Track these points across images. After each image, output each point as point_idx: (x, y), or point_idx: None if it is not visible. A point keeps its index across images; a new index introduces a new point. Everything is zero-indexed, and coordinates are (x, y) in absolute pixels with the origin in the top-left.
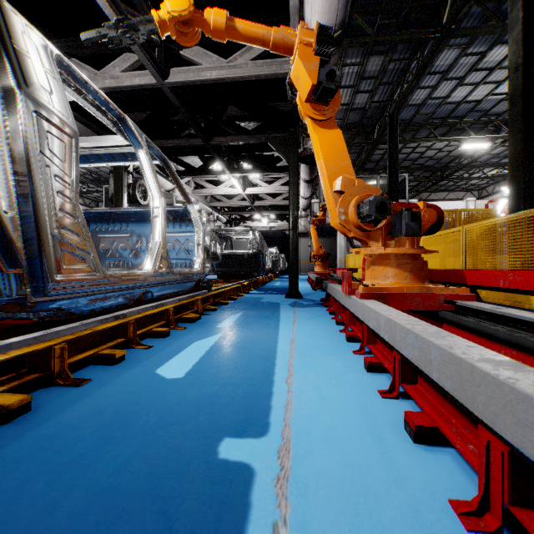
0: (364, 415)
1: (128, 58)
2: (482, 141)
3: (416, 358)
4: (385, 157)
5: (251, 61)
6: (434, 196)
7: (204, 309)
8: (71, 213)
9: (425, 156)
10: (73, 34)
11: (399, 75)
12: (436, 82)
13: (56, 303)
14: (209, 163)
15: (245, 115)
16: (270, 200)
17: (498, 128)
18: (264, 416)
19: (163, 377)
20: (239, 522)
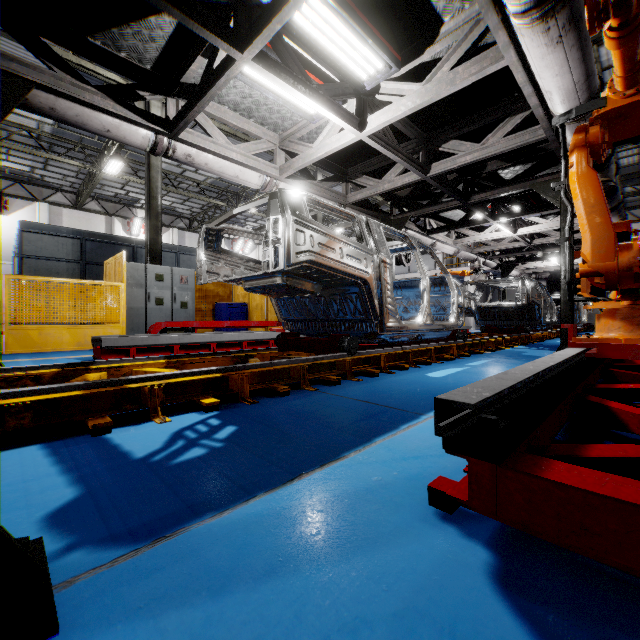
0: None
1: (400, 165)
2: None
3: None
4: None
5: (503, 138)
6: None
7: (459, 355)
8: (391, 297)
9: None
10: (365, 160)
11: None
12: None
13: (383, 336)
14: (469, 214)
15: (507, 166)
16: (556, 236)
17: None
18: None
19: (429, 376)
20: None
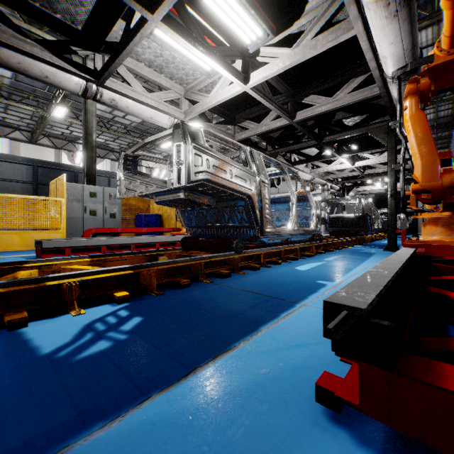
0: None
1: (273, 113)
2: None
3: None
4: None
5: (348, 94)
6: None
7: (316, 253)
8: (268, 209)
9: None
10: (248, 109)
11: None
12: None
13: (263, 239)
14: (322, 151)
15: (349, 116)
16: (381, 168)
17: None
18: (335, 280)
19: (298, 269)
20: (320, 287)
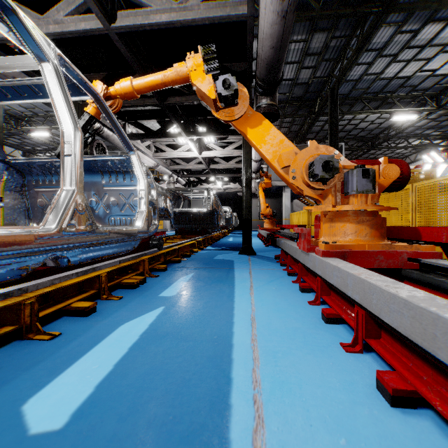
0: None
1: (72, 3)
2: (410, 113)
3: None
4: (324, 128)
5: (203, 3)
6: None
7: (153, 269)
8: None
9: (358, 127)
10: None
11: (339, 52)
12: (372, 58)
13: None
14: (166, 127)
15: None
16: (224, 164)
17: (424, 102)
18: None
19: (25, 428)
20: None
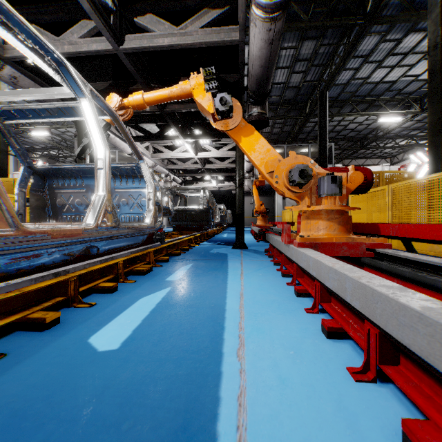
0: (341, 415)
1: (85, 26)
2: (396, 115)
3: (422, 348)
4: (315, 129)
5: (201, 29)
6: (354, 162)
7: (156, 261)
8: None
9: (348, 128)
10: (33, 2)
11: (328, 58)
12: (359, 64)
13: None
14: (165, 130)
15: None
16: (219, 164)
17: (409, 105)
18: (211, 420)
19: (95, 349)
20: None
